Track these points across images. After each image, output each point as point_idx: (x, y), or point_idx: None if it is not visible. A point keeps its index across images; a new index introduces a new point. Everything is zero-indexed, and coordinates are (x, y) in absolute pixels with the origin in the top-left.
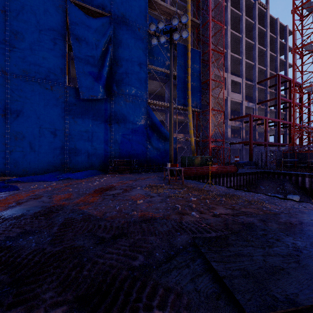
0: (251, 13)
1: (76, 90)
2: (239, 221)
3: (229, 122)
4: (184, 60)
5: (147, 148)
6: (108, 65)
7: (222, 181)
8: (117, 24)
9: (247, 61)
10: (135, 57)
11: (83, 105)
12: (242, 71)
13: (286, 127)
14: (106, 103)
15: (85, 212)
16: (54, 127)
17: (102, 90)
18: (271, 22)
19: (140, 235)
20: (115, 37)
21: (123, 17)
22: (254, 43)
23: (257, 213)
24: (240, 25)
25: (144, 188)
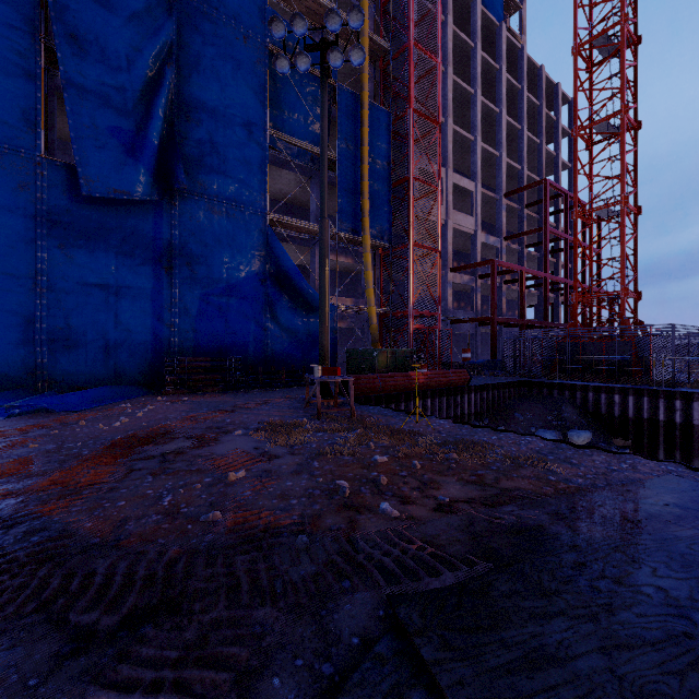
0: (492, 48)
1: (69, 172)
2: (507, 524)
3: (450, 276)
4: (354, 128)
5: (267, 329)
6: (164, 117)
7: (439, 404)
8: (189, 17)
9: (486, 148)
10: (235, 107)
11: (91, 214)
12: (475, 168)
13: (559, 290)
14: (158, 213)
15: (55, 523)
16: (0, 270)
17: (148, 178)
18: (531, 73)
19: (222, 606)
20: (183, 48)
21: (204, 1)
22: (499, 110)
23: (539, 494)
24: (471, 68)
25: (254, 432)
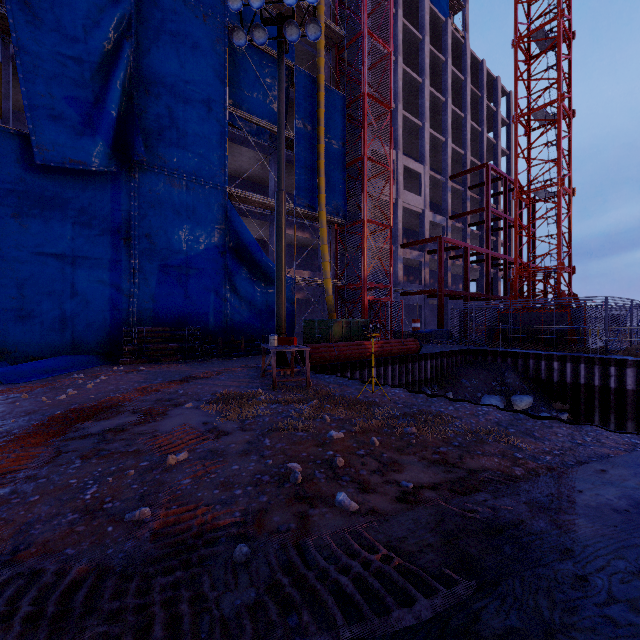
0: (438, 42)
1: (23, 140)
2: (483, 519)
3: (400, 252)
4: (311, 108)
5: (227, 300)
6: (123, 90)
7: (392, 372)
8: None
9: (433, 134)
10: (195, 83)
11: (47, 183)
12: (423, 151)
13: (498, 265)
14: (116, 184)
15: None
16: None
17: (105, 149)
18: (473, 66)
19: None
20: (142, 23)
21: None
22: (445, 99)
23: (510, 476)
24: (420, 59)
25: (205, 405)
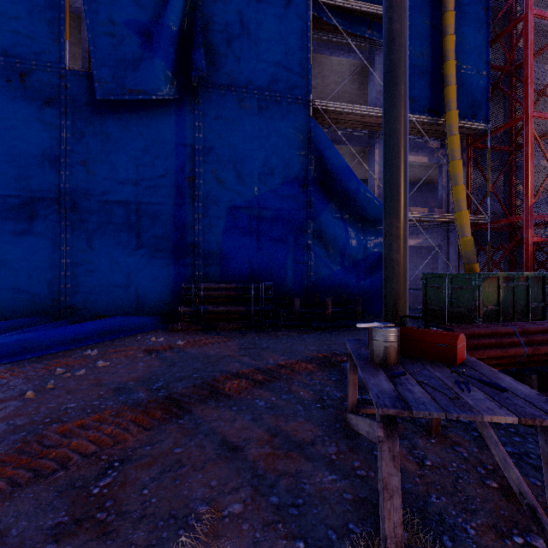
0: None
1: (91, 81)
2: None
3: None
4: None
5: (310, 248)
6: (186, 0)
7: None
8: None
9: None
10: None
11: (112, 124)
12: None
13: None
14: (180, 115)
15: None
16: (29, 191)
17: (165, 72)
18: None
19: None
20: None
21: None
22: None
23: None
24: None
25: None
